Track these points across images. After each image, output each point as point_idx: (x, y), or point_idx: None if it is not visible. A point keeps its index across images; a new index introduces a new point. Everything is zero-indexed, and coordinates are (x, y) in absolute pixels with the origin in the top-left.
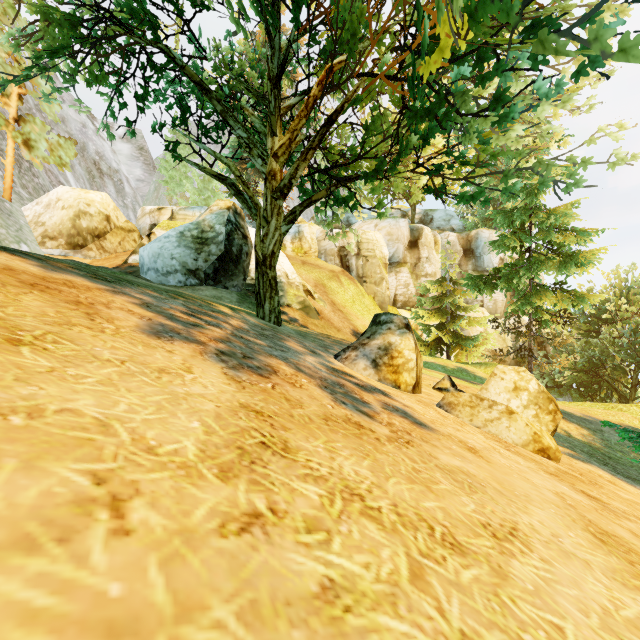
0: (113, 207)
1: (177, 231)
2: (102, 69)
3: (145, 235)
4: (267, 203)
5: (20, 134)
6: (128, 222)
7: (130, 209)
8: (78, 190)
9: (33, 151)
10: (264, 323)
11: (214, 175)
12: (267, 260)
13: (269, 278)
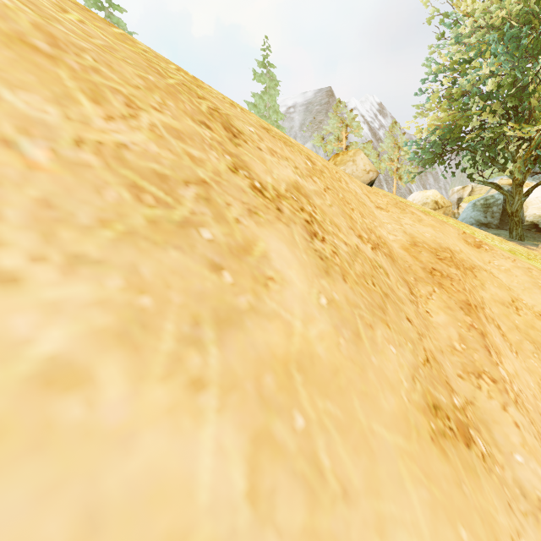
0: (437, 196)
1: (473, 204)
2: (443, 159)
3: (454, 205)
4: (513, 190)
5: (397, 175)
6: (445, 201)
7: (442, 189)
8: (421, 193)
9: (402, 180)
10: (509, 239)
11: (488, 184)
12: (513, 214)
13: (515, 221)
